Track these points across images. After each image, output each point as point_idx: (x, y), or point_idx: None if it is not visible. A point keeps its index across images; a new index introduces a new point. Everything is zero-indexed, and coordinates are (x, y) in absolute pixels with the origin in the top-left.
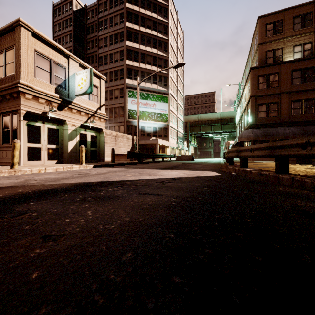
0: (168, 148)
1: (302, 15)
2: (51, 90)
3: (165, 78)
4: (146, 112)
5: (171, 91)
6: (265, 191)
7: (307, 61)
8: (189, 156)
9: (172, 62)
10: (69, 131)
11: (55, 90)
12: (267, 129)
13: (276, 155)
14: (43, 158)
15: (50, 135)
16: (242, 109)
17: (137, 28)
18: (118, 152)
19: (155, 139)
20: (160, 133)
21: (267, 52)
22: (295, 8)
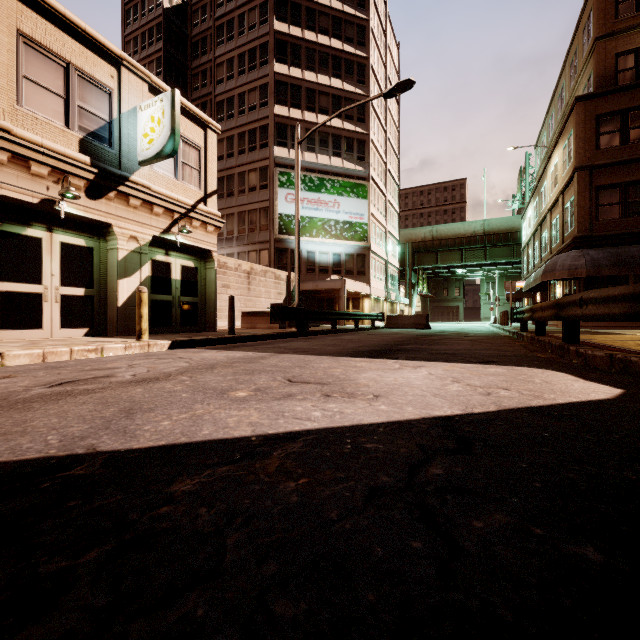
0: (366, 299)
1: None
2: (69, 145)
3: (359, 144)
4: (318, 219)
5: (372, 172)
6: None
7: None
8: (417, 316)
9: (374, 109)
10: (120, 253)
11: (80, 145)
12: (626, 247)
13: None
14: (47, 321)
15: (69, 263)
16: (544, 206)
17: (297, 33)
18: (256, 308)
19: (339, 279)
20: (348, 266)
21: (619, 56)
22: None
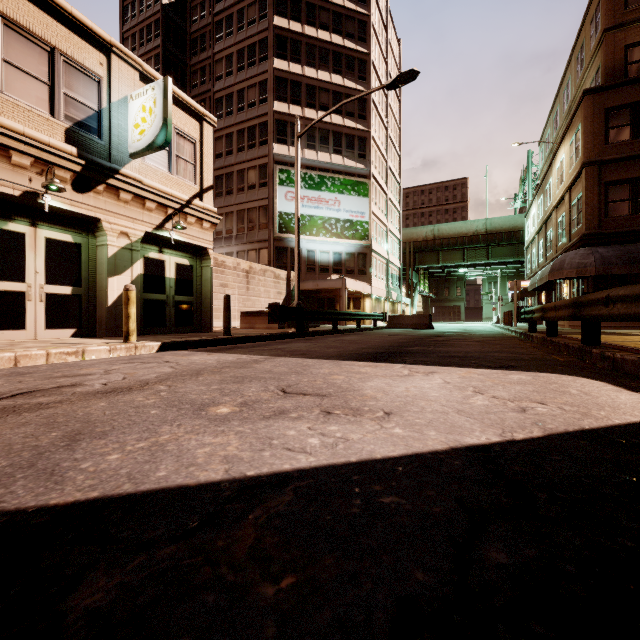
0: (367, 299)
1: None
2: (54, 135)
3: (360, 141)
4: (318, 218)
5: (373, 170)
6: None
7: None
8: (420, 316)
9: (376, 106)
10: (109, 250)
11: (66, 135)
12: (636, 245)
13: None
14: (31, 321)
15: (55, 260)
16: (549, 204)
17: (297, 29)
18: (255, 308)
19: (339, 278)
20: (349, 266)
21: (629, 48)
22: None
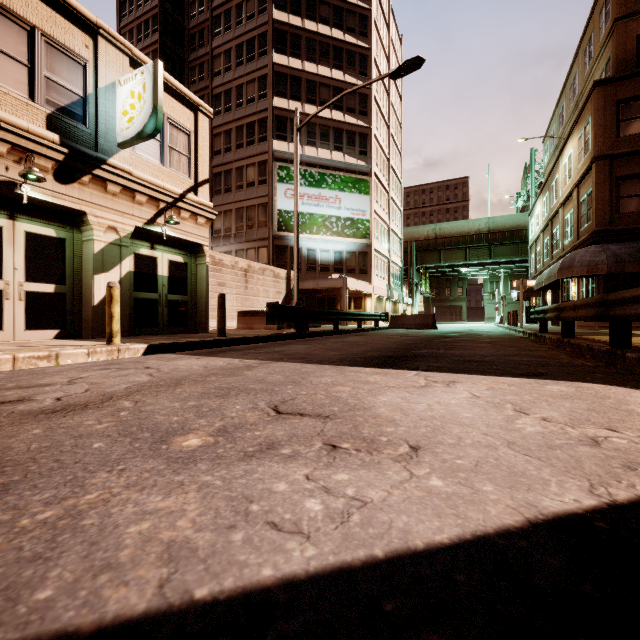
0: (368, 298)
1: None
2: (34, 121)
3: (361, 138)
4: (318, 216)
5: (375, 167)
6: None
7: None
8: (423, 316)
9: (377, 102)
10: (96, 245)
11: (48, 121)
12: None
13: None
14: (9, 322)
15: (36, 255)
16: (555, 201)
17: (297, 23)
18: (253, 307)
19: (340, 277)
20: (350, 265)
21: None
22: None
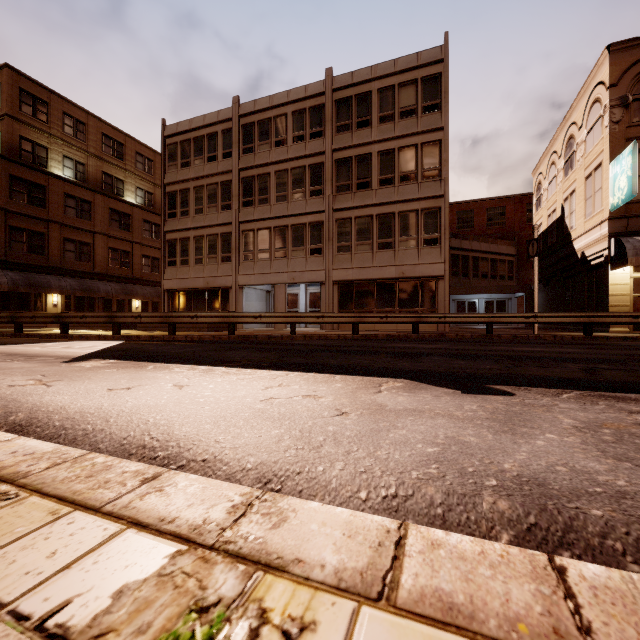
0: None
1: (75, 119)
2: None
3: None
4: None
5: None
6: (198, 341)
7: (84, 190)
8: None
9: None
10: None
11: None
12: (33, 274)
13: (172, 322)
14: None
15: None
16: None
17: None
18: None
19: None
20: None
21: (23, 139)
22: (66, 101)
